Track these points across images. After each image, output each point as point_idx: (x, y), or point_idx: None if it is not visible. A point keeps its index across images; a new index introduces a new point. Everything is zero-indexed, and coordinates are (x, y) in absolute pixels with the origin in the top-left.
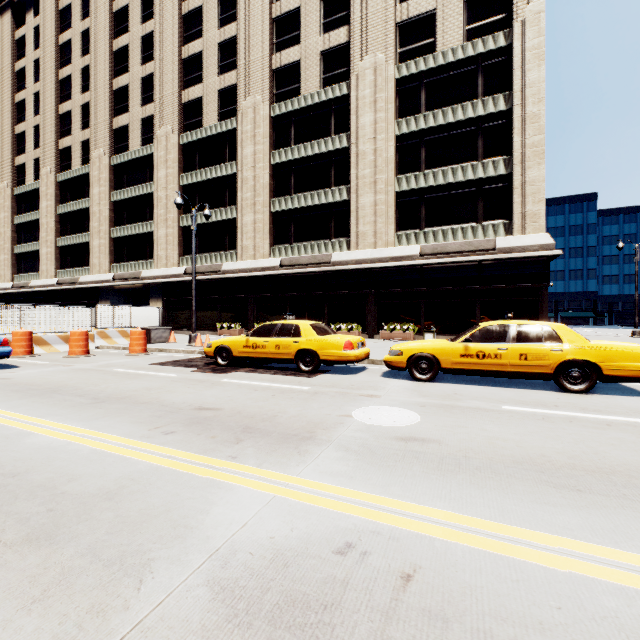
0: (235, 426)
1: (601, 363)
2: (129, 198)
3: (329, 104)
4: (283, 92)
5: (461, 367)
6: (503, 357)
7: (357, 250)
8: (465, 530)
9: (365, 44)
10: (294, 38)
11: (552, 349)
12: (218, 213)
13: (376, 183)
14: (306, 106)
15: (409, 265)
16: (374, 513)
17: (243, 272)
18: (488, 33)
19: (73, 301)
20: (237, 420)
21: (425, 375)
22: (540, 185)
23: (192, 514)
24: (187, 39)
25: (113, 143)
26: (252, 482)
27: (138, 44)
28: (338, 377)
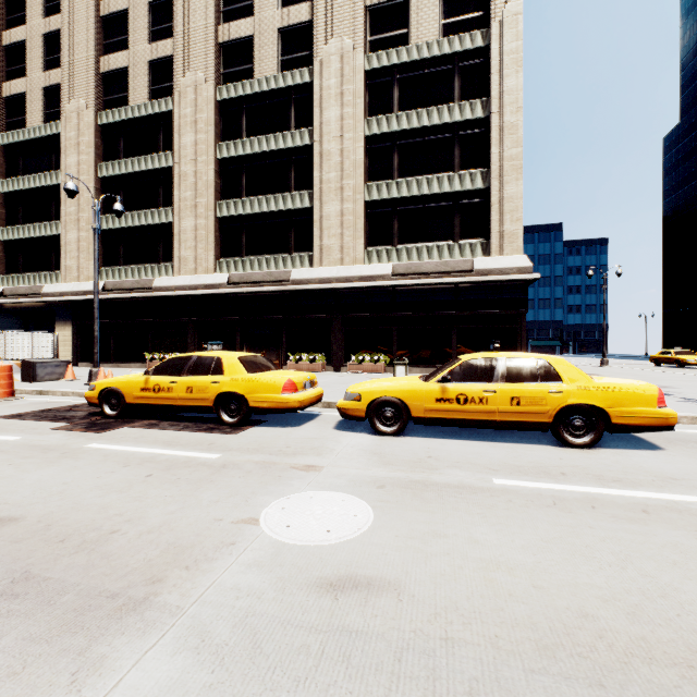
0: None
1: (609, 408)
2: (26, 189)
3: (288, 92)
4: (232, 72)
5: (437, 416)
6: (490, 402)
7: (321, 267)
8: None
9: (330, 25)
10: (246, 8)
11: (551, 390)
12: (149, 215)
13: (343, 189)
14: (260, 92)
15: (380, 286)
16: None
17: (181, 290)
18: (465, 31)
19: None
20: (21, 553)
21: (391, 427)
22: (518, 202)
23: None
24: None
25: (3, 115)
26: None
27: None
28: (273, 432)
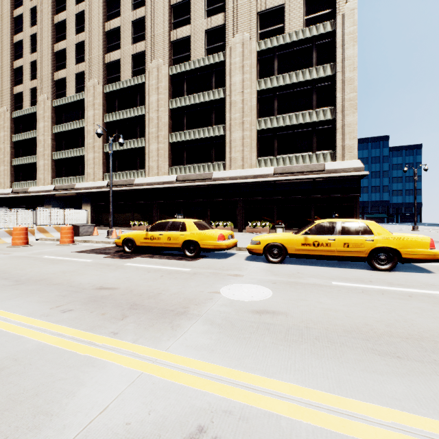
0: (124, 303)
1: (400, 249)
2: (66, 131)
3: (211, 67)
4: (178, 58)
5: (302, 253)
6: (332, 245)
7: (230, 170)
8: (308, 405)
9: (236, 26)
10: (186, 20)
11: (366, 239)
12: (132, 143)
13: (243, 123)
14: (195, 68)
15: (266, 181)
16: (228, 389)
17: (149, 185)
18: (320, 22)
19: (24, 205)
20: (127, 298)
21: (276, 259)
22: (354, 127)
23: (58, 398)
24: (109, 17)
25: (54, 90)
26: (124, 359)
27: (73, 19)
28: (213, 261)
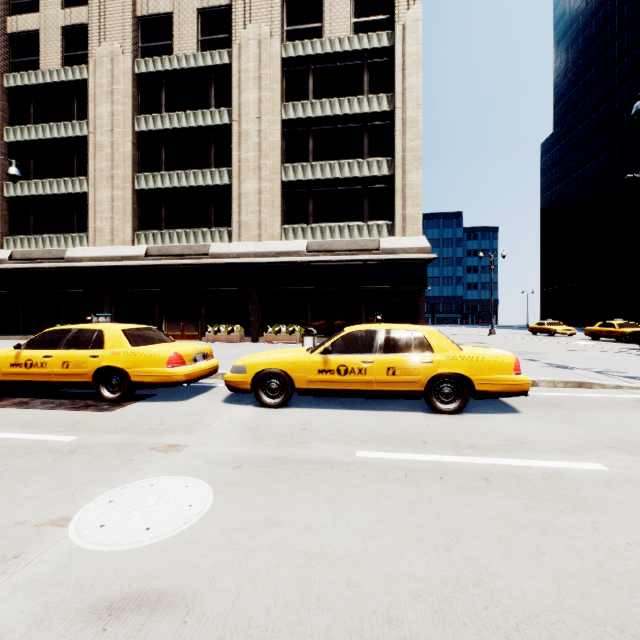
0: None
1: (473, 376)
2: None
3: (208, 72)
4: (151, 47)
5: (319, 386)
6: (369, 372)
7: (239, 242)
8: None
9: (249, 11)
10: None
11: (423, 360)
12: (62, 184)
13: (261, 169)
14: (180, 68)
15: (296, 262)
16: None
17: (96, 261)
18: (373, 31)
19: None
20: None
21: (276, 398)
22: (418, 189)
23: None
24: None
25: None
26: None
27: None
28: (155, 407)
